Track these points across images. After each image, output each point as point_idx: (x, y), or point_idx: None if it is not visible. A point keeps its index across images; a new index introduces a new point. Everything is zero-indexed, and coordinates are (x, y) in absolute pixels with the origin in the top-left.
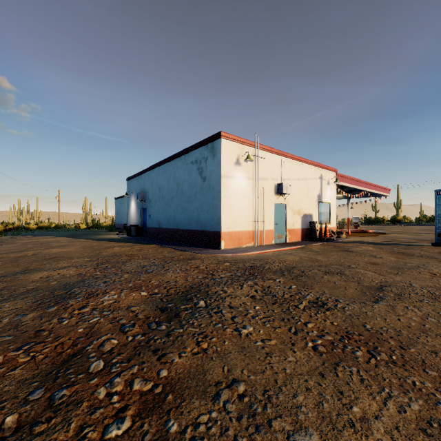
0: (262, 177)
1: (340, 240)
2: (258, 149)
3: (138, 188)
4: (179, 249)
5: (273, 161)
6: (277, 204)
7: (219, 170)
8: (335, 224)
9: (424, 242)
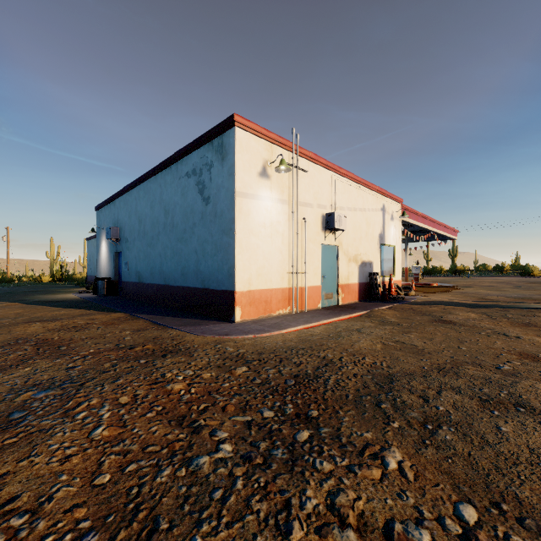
0: (304, 201)
1: (411, 299)
2: (297, 155)
3: (111, 221)
4: (159, 322)
5: (319, 178)
6: (325, 245)
7: (232, 183)
8: (400, 277)
9: (530, 303)
